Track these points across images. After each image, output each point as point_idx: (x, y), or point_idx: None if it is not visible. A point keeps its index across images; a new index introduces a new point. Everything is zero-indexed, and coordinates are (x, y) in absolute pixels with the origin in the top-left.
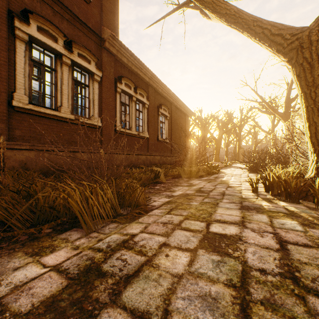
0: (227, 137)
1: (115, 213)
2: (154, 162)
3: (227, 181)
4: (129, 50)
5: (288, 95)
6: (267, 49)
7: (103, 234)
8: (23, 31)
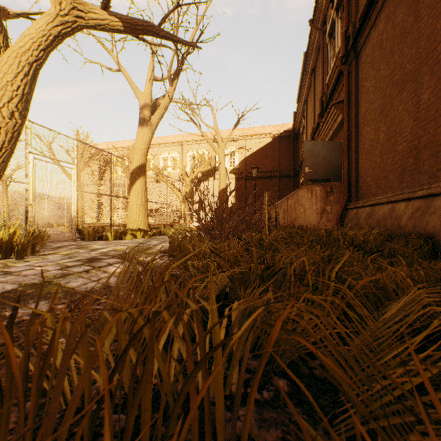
0: None
1: None
2: None
3: None
4: None
5: None
6: (26, 85)
7: None
8: None
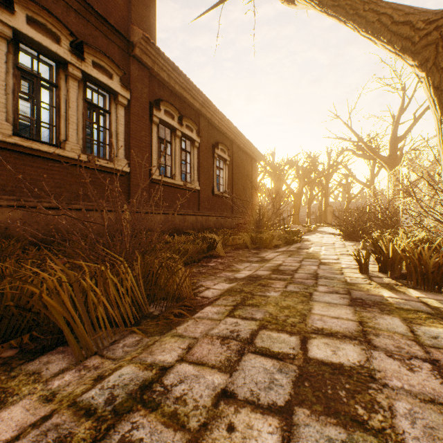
0: (309, 191)
1: (140, 313)
2: (207, 225)
3: (317, 254)
4: (171, 61)
5: (394, 132)
6: (385, 48)
7: (110, 360)
8: (4, 22)
